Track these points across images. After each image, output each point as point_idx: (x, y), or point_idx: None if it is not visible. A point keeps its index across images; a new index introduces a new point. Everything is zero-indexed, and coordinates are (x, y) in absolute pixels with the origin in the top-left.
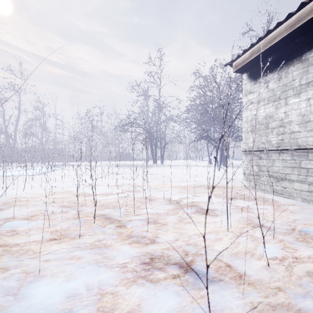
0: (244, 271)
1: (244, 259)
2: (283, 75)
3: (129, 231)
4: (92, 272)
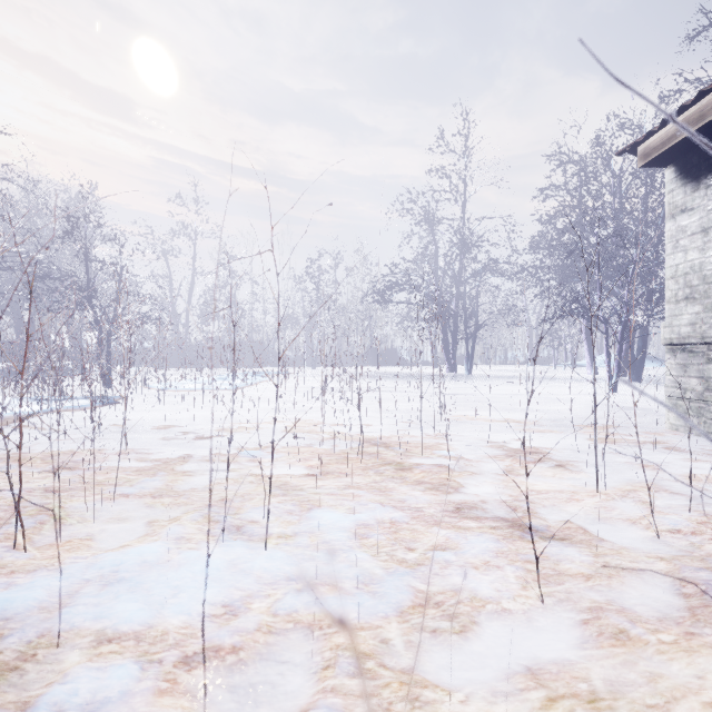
0: (610, 537)
1: (615, 526)
2: None
3: (418, 475)
4: (379, 508)
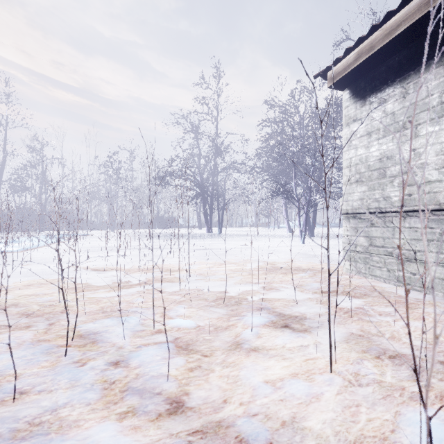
0: None
1: None
2: (412, 88)
3: (131, 375)
4: None
